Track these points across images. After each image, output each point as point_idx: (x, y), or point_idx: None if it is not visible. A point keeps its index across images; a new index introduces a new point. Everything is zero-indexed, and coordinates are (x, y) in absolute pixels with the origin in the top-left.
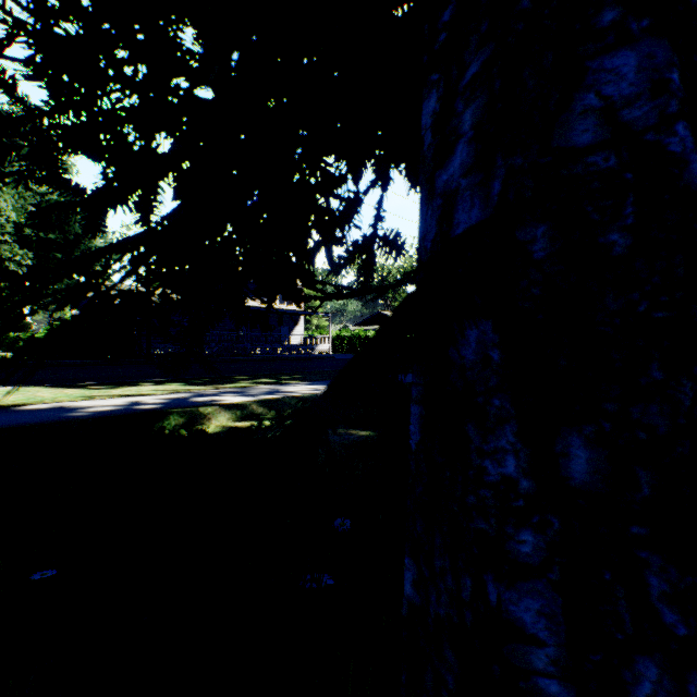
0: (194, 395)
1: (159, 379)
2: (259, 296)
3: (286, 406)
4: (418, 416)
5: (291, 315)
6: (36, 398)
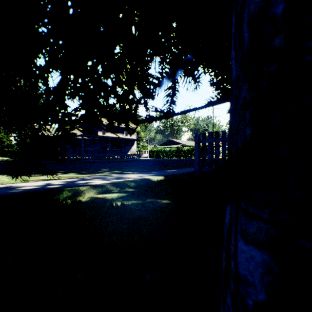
0: (79, 180)
1: (65, 171)
2: (109, 129)
3: (125, 186)
4: (260, 265)
5: (130, 141)
6: (0, 181)
